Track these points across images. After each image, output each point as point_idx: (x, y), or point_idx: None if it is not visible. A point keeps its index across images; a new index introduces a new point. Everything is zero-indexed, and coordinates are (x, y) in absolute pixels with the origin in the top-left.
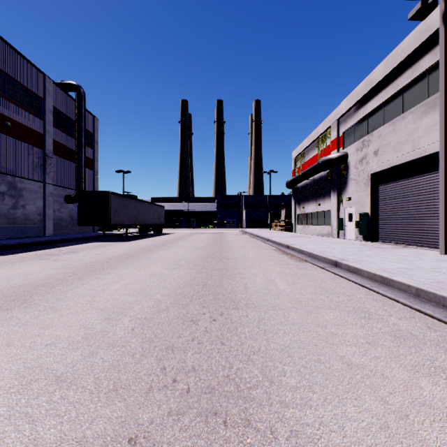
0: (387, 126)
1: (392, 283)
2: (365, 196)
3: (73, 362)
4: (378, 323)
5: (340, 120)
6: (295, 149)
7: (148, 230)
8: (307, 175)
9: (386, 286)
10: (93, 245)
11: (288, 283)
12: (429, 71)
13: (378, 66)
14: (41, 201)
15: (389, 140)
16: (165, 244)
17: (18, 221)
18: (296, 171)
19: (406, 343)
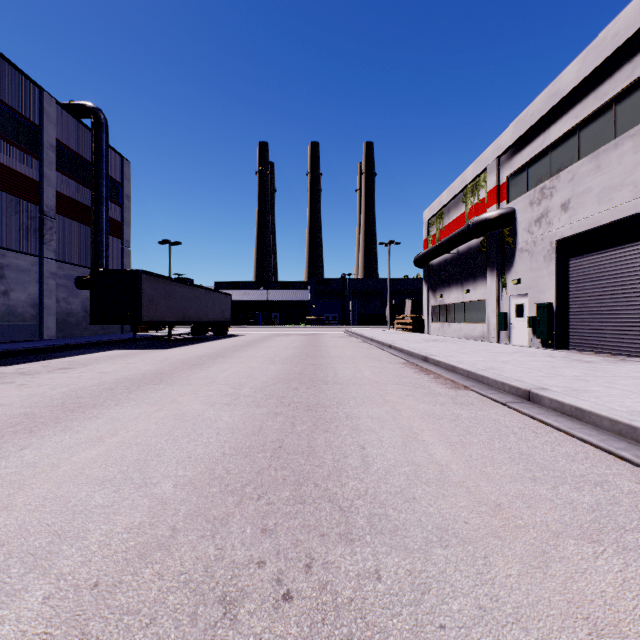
0: (586, 161)
1: None
2: (546, 277)
3: None
4: None
5: (502, 158)
6: (429, 208)
7: (206, 330)
8: (449, 246)
9: None
10: (109, 355)
11: (450, 445)
12: None
13: (571, 64)
14: (36, 285)
15: (589, 184)
16: (226, 353)
17: None
18: (430, 241)
19: None
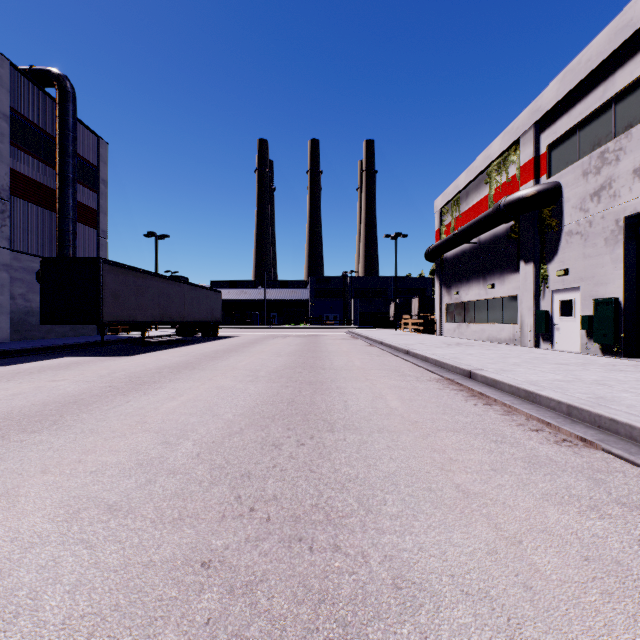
0: None
1: None
2: (609, 264)
3: None
4: None
5: (541, 124)
6: (442, 194)
7: (192, 331)
8: (470, 234)
9: None
10: (45, 366)
11: None
12: None
13: None
14: None
15: None
16: (201, 362)
17: None
18: (443, 231)
19: None
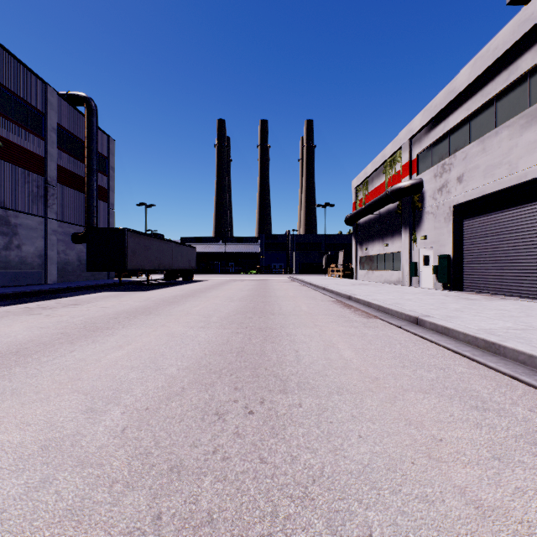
0: (475, 144)
1: (504, 350)
2: (446, 234)
3: (5, 502)
4: (501, 417)
5: (413, 139)
6: (357, 177)
7: (175, 276)
8: (372, 208)
9: (494, 355)
10: (104, 295)
11: (355, 350)
12: (530, 73)
13: (464, 69)
14: (41, 240)
15: (477, 162)
16: (195, 293)
17: (12, 265)
18: (357, 204)
19: None
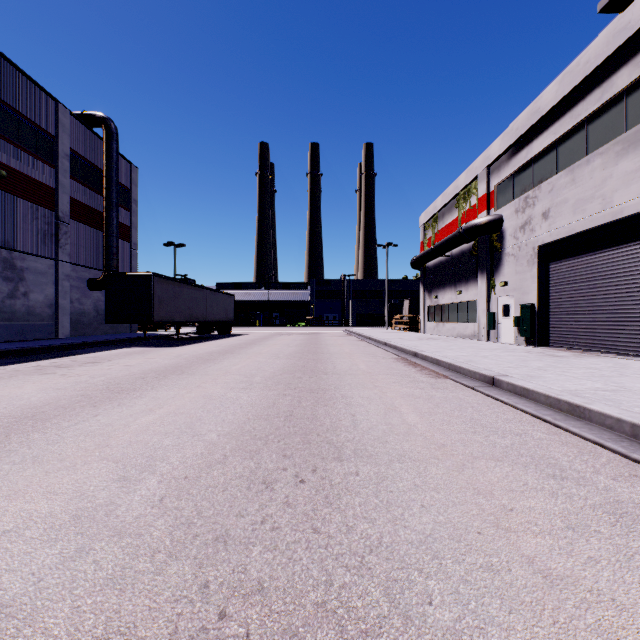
0: (563, 174)
1: (589, 414)
2: (529, 279)
3: (41, 572)
4: (580, 486)
5: (491, 168)
6: (425, 212)
7: (210, 329)
8: (442, 249)
9: (578, 419)
10: (127, 352)
11: (420, 414)
12: (627, 91)
13: (550, 85)
14: (52, 287)
15: (566, 195)
16: (234, 350)
17: (17, 316)
18: (426, 244)
19: (639, 530)
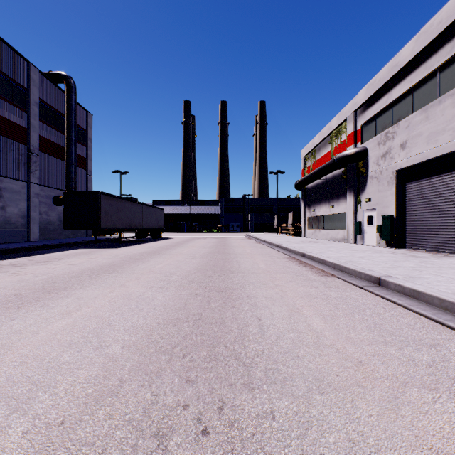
0: (418, 113)
1: None
2: (389, 196)
3: None
4: None
5: (358, 111)
6: (305, 147)
7: (146, 234)
8: (319, 174)
9: None
10: (77, 252)
11: (323, 317)
12: None
13: (407, 44)
14: (25, 202)
15: (420, 129)
16: (161, 250)
17: None
18: (306, 171)
19: None
